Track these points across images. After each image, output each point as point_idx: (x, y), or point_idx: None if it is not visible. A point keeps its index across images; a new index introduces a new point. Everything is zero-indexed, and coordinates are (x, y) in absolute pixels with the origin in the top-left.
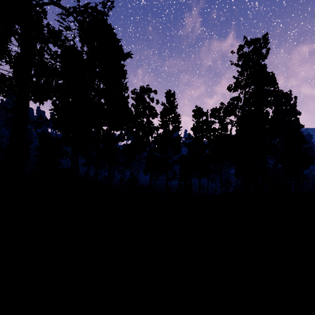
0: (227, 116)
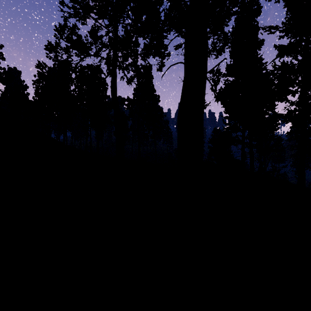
0: None
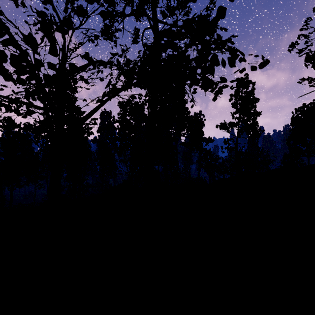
0: (41, 133)
